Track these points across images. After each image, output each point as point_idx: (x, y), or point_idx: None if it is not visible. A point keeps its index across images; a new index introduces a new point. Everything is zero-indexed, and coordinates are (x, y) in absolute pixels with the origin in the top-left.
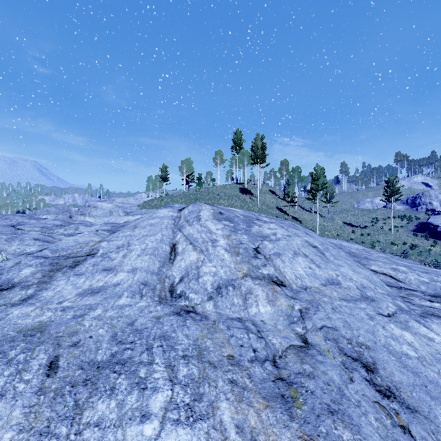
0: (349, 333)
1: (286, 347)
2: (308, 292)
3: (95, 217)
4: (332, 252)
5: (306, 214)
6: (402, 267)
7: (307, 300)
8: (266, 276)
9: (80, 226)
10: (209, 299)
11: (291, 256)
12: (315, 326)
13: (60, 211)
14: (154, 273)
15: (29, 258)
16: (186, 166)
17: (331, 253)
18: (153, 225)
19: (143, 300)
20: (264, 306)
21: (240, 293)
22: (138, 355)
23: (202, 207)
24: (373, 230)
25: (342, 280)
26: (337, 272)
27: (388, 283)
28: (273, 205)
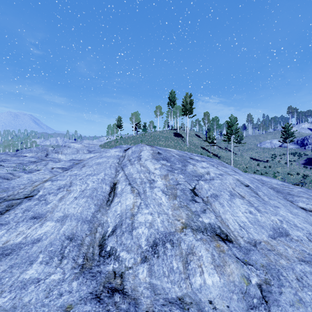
0: None
1: None
2: (259, 250)
3: (66, 154)
4: (263, 191)
5: (223, 152)
6: None
7: (263, 264)
8: (207, 227)
9: (50, 162)
10: (142, 260)
11: (228, 198)
12: None
13: (39, 150)
14: (85, 221)
15: None
16: (135, 117)
17: (263, 192)
18: (99, 164)
19: (61, 266)
20: (211, 275)
21: (179, 253)
22: None
23: (143, 147)
24: (273, 163)
25: (289, 229)
26: (279, 217)
27: None
28: (198, 145)
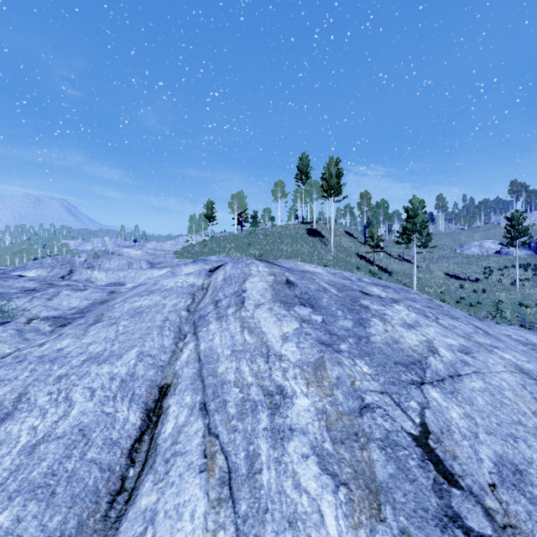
0: None
1: None
2: None
3: (107, 271)
4: None
5: (395, 263)
6: None
7: None
8: None
9: (64, 290)
10: None
11: None
12: None
13: (58, 263)
14: None
15: None
16: (237, 201)
17: None
18: (137, 315)
19: None
20: None
21: None
22: None
23: (251, 267)
24: (489, 285)
25: None
26: None
27: None
28: (352, 251)
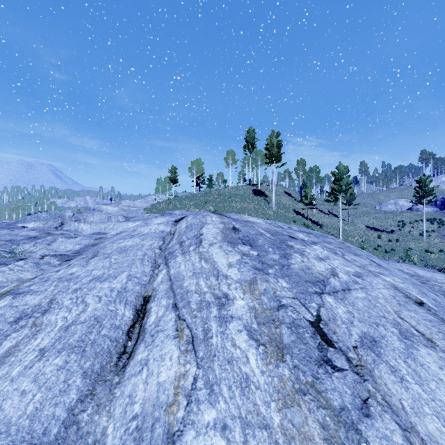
0: None
1: None
2: None
3: (91, 223)
4: None
5: (325, 217)
6: None
7: None
8: None
9: (60, 238)
10: None
11: (403, 347)
12: None
13: (51, 217)
14: None
15: None
16: (196, 167)
17: None
18: (124, 251)
19: None
20: None
21: None
22: None
23: (207, 218)
24: (402, 235)
25: None
26: None
27: None
28: (290, 208)
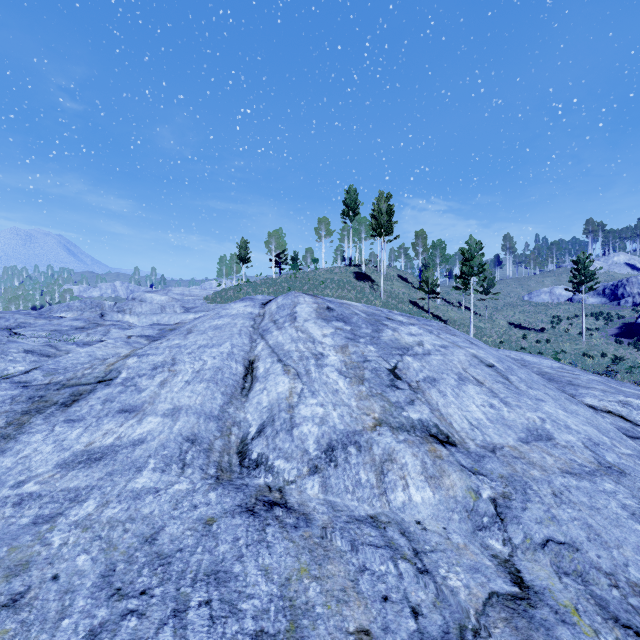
0: (605, 556)
1: (482, 601)
2: (499, 458)
3: (139, 315)
4: (520, 375)
5: (454, 311)
6: (634, 398)
7: (502, 475)
8: (417, 425)
9: (113, 329)
10: (311, 471)
11: (455, 384)
12: (529, 538)
13: (87, 307)
14: (211, 418)
15: (5, 385)
16: (275, 240)
17: (518, 376)
18: (218, 329)
19: (185, 475)
20: (420, 489)
21: (370, 461)
22: (152, 632)
23: (300, 298)
24: (555, 335)
25: (554, 431)
26: (540, 414)
27: (624, 430)
28: (405, 298)
